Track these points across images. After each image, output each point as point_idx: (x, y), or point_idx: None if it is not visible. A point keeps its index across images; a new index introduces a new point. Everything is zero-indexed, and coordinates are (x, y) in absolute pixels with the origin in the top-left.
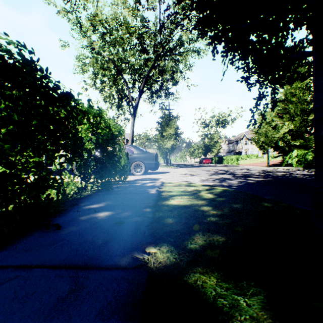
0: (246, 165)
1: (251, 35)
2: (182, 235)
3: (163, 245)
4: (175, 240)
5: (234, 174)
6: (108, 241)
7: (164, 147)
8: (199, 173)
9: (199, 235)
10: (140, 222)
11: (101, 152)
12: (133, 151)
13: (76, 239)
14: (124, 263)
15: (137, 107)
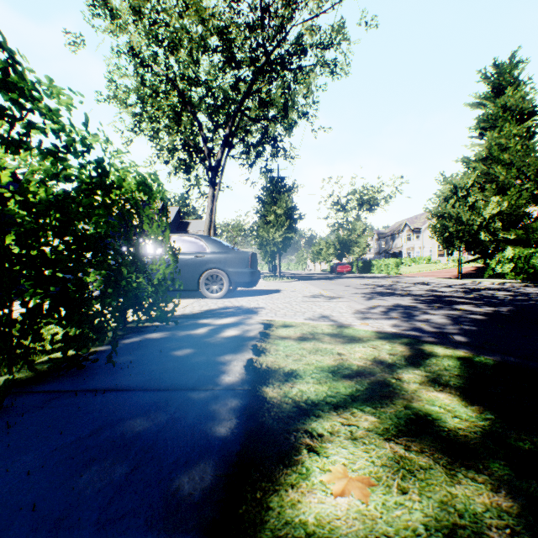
0: (414, 275)
1: None
2: None
3: None
4: None
5: (415, 296)
6: None
7: (269, 242)
8: (342, 294)
9: None
10: None
11: None
12: (204, 246)
13: None
14: None
15: (218, 167)
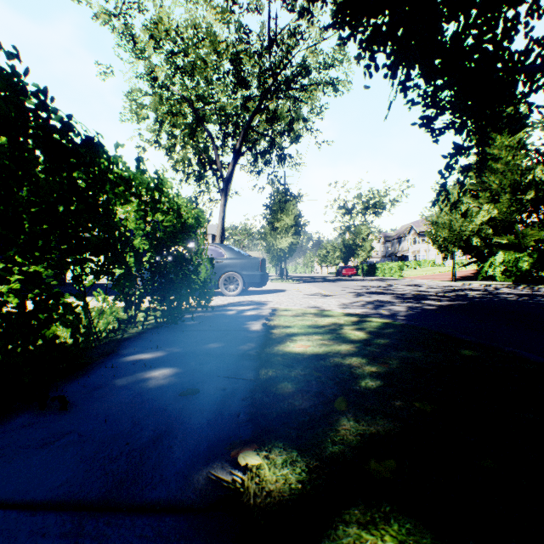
0: (416, 278)
1: (440, 36)
2: (315, 421)
3: (275, 447)
4: (300, 435)
5: (397, 295)
6: (161, 437)
7: (276, 247)
8: (337, 293)
9: (348, 421)
10: (230, 391)
11: (160, 254)
12: (223, 254)
13: (97, 432)
14: (191, 496)
15: (229, 179)
